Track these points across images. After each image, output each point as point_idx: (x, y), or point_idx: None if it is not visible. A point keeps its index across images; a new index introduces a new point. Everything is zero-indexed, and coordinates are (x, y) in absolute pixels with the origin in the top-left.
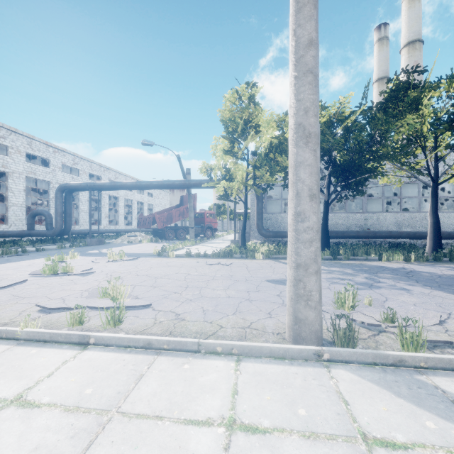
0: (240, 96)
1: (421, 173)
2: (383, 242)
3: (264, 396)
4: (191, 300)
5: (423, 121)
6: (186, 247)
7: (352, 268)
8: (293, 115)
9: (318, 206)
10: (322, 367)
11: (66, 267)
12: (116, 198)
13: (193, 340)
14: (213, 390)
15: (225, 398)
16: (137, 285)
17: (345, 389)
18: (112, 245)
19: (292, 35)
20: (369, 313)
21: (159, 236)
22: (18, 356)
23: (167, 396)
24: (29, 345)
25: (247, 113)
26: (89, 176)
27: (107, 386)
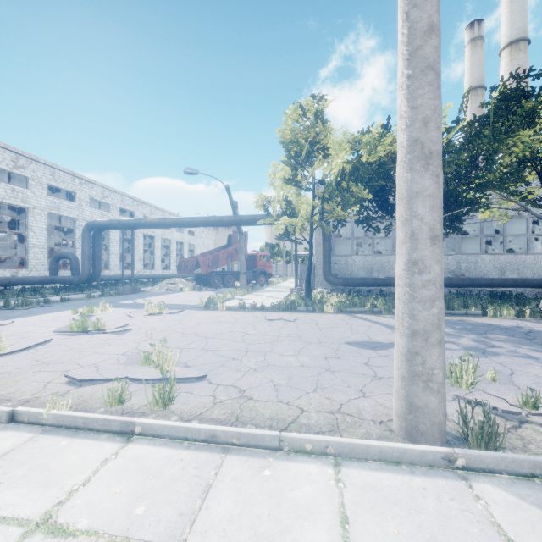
0: (304, 111)
1: (537, 205)
2: (481, 292)
3: (387, 528)
4: (255, 370)
5: (540, 139)
6: (237, 297)
7: (451, 326)
8: (405, 129)
9: (442, 252)
10: (458, 479)
11: (97, 323)
12: (152, 237)
13: (272, 434)
14: (313, 514)
15: (331, 529)
16: (184, 348)
17: (502, 518)
18: (148, 293)
19: (404, 19)
20: (496, 393)
21: (203, 283)
22: (44, 450)
23: (248, 522)
24: (57, 433)
25: (314, 133)
26: (121, 211)
27: (164, 503)
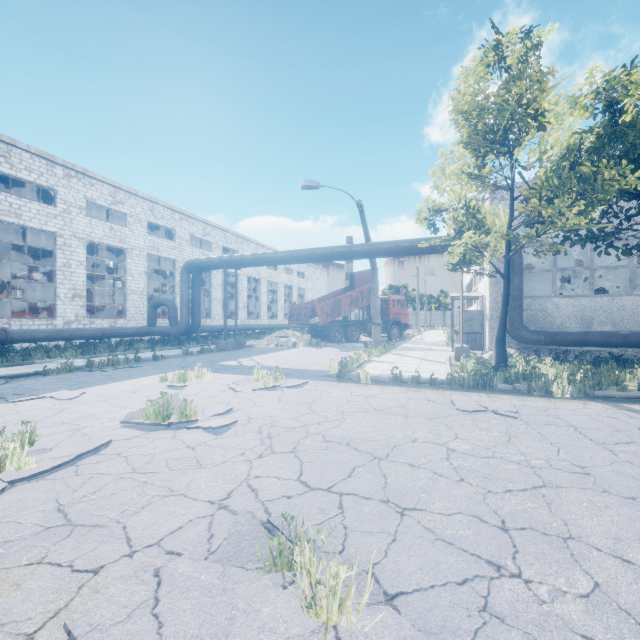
0: (502, 55)
1: None
2: None
3: None
4: None
5: None
6: (375, 359)
7: None
8: None
9: None
10: None
11: (185, 408)
12: (257, 280)
13: None
14: None
15: None
16: (344, 492)
17: None
18: (255, 350)
19: None
20: None
21: (319, 336)
22: None
23: None
24: None
25: (518, 90)
26: (223, 252)
27: None
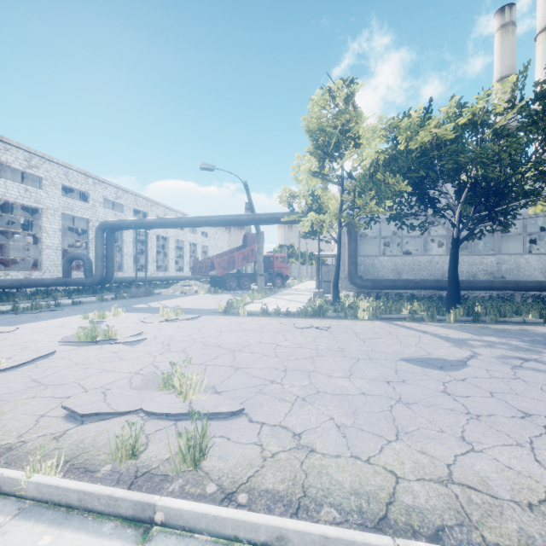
0: (333, 96)
1: None
2: (524, 296)
3: None
4: (304, 399)
5: None
6: (256, 301)
7: (517, 338)
8: None
9: None
10: None
11: (108, 332)
12: (165, 238)
13: (381, 543)
14: None
15: None
16: (209, 364)
17: None
18: (162, 296)
19: None
20: None
21: (218, 285)
22: None
23: None
24: (39, 516)
25: (344, 120)
26: (134, 212)
27: None
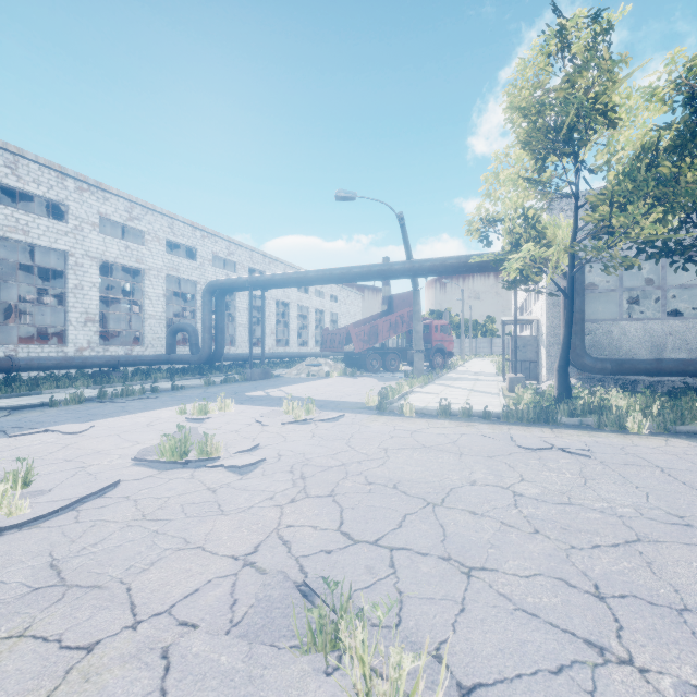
0: (566, 42)
1: None
2: None
3: None
4: None
5: None
6: (418, 390)
7: None
8: None
9: None
10: None
11: (205, 443)
12: (286, 304)
13: None
14: None
15: None
16: (395, 547)
17: None
18: (284, 379)
19: None
20: None
21: (354, 365)
22: None
23: None
24: None
25: (585, 82)
26: (249, 273)
27: None
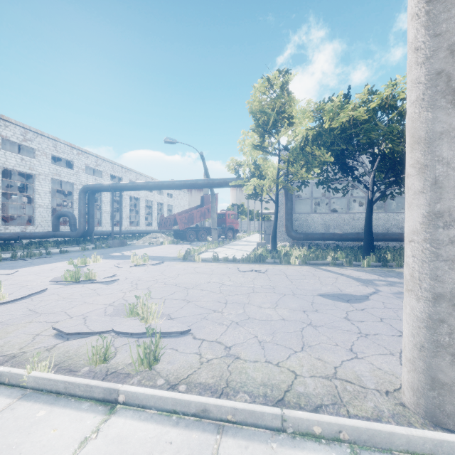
0: (271, 84)
1: None
2: None
3: None
4: (237, 323)
5: None
6: (210, 250)
7: None
8: (423, 61)
9: None
10: None
11: (88, 274)
12: (137, 199)
13: (273, 411)
14: None
15: None
16: (167, 298)
17: None
18: (134, 246)
19: None
20: None
21: (180, 237)
22: (19, 423)
23: None
24: (37, 398)
25: (280, 104)
26: (111, 177)
27: None
